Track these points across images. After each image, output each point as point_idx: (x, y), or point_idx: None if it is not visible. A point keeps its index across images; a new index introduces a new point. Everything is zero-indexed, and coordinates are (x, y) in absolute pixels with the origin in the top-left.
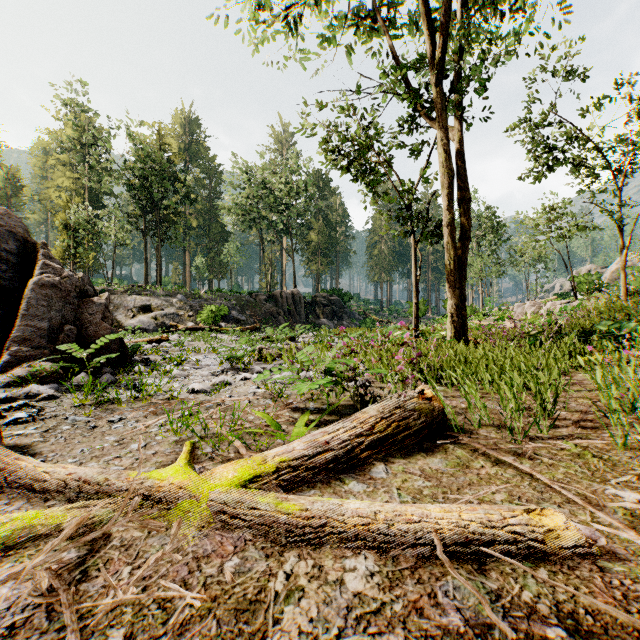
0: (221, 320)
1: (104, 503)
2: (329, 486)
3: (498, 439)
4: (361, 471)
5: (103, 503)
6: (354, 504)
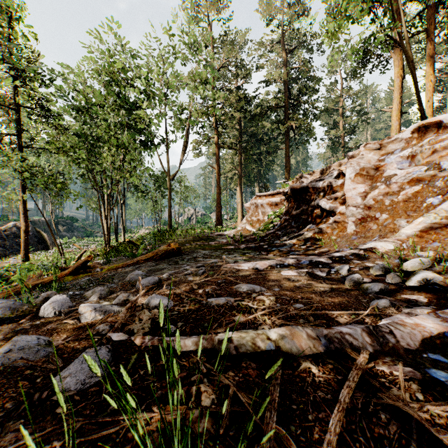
0: None
1: None
2: None
3: None
4: None
5: None
6: None
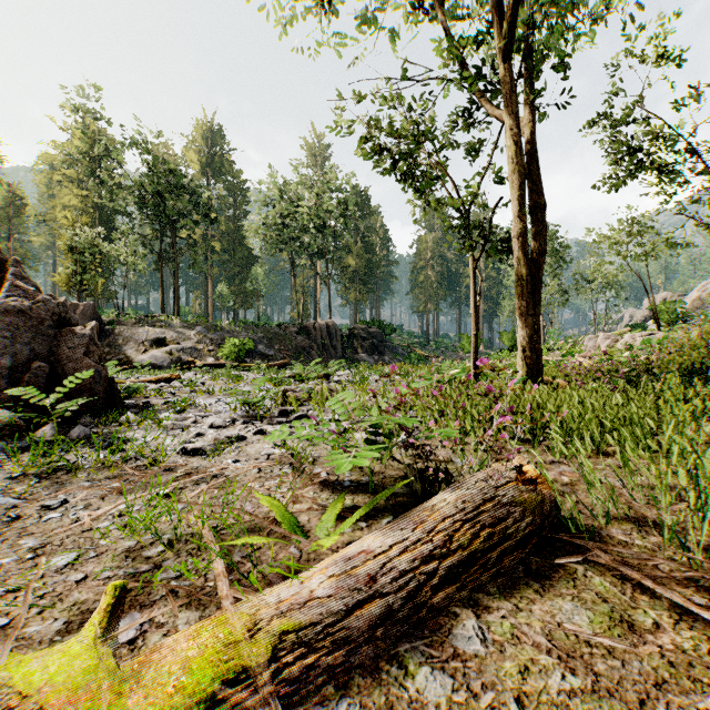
0: (246, 355)
1: None
2: (377, 681)
3: (664, 560)
4: (434, 632)
5: None
6: None
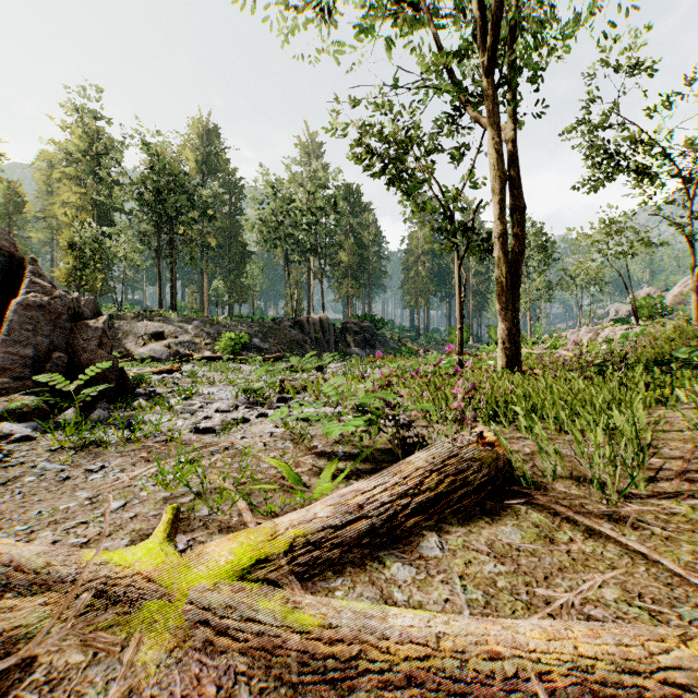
0: (241, 349)
1: (36, 604)
2: (363, 570)
3: (586, 499)
4: (406, 545)
5: (37, 602)
6: (402, 612)
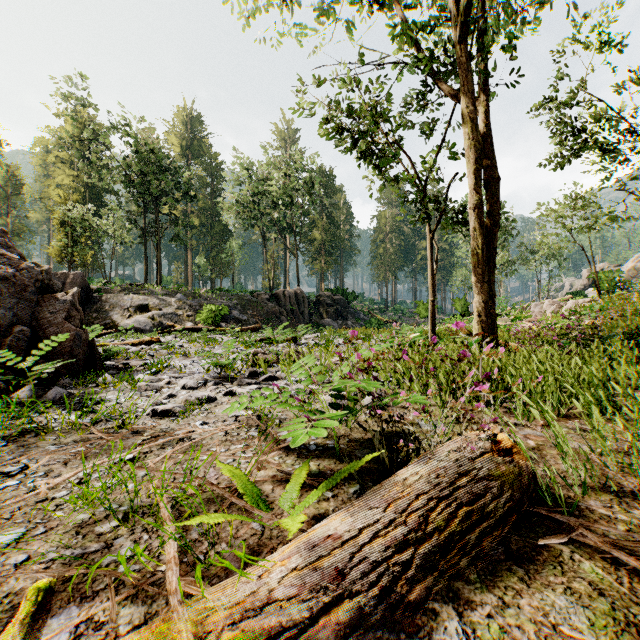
0: (221, 320)
1: None
2: None
3: None
4: (412, 635)
5: None
6: None
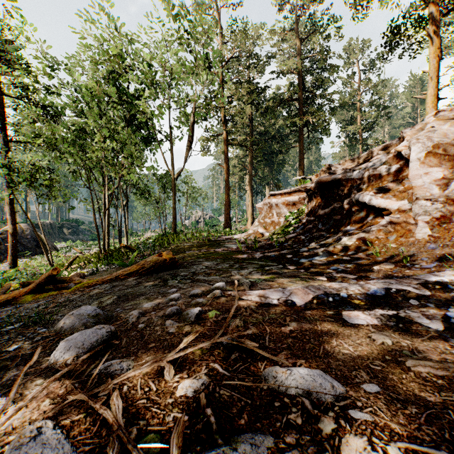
0: None
1: None
2: None
3: None
4: None
5: None
6: None
